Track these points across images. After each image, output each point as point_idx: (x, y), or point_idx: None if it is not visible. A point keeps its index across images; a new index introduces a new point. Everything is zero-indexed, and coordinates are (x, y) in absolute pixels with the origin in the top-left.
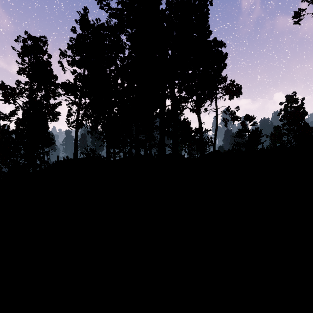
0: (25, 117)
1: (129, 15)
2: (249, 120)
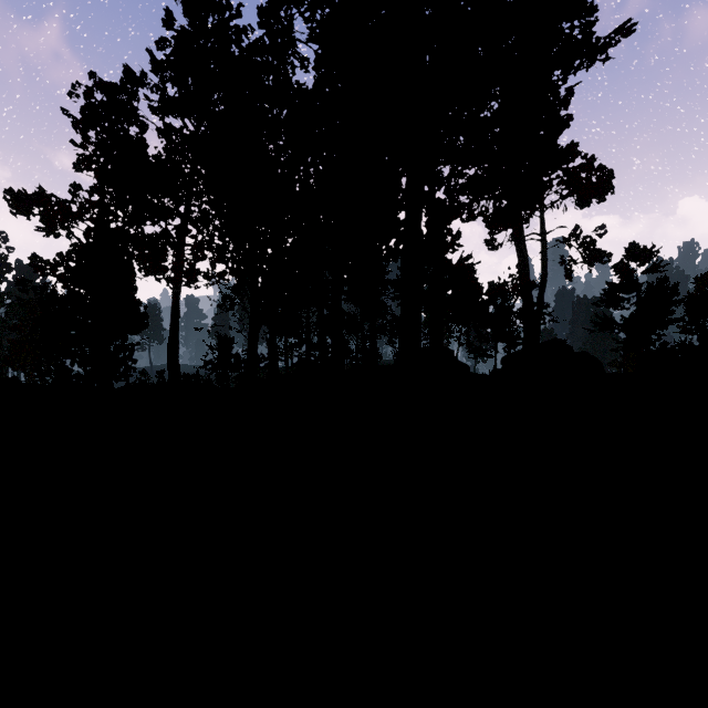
0: (81, 264)
1: None
2: (640, 259)
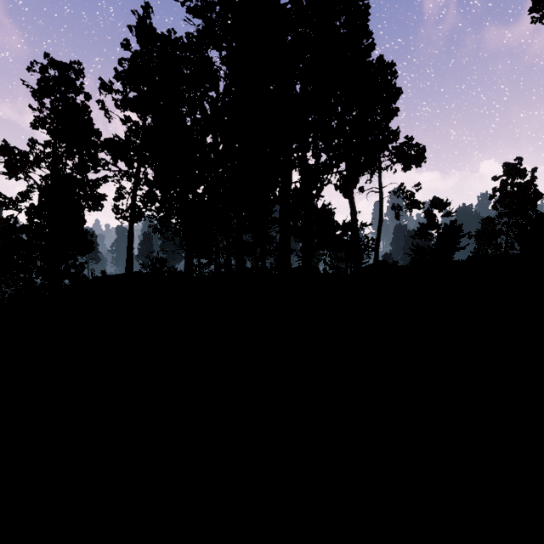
0: (43, 202)
1: (225, 11)
2: (440, 207)
